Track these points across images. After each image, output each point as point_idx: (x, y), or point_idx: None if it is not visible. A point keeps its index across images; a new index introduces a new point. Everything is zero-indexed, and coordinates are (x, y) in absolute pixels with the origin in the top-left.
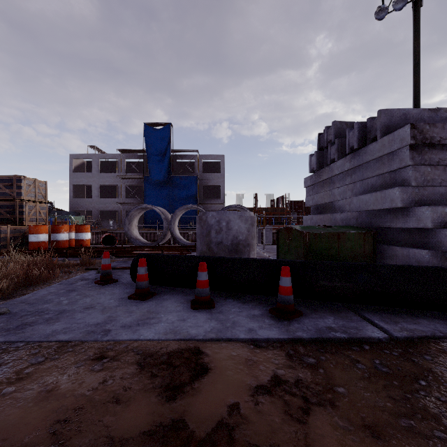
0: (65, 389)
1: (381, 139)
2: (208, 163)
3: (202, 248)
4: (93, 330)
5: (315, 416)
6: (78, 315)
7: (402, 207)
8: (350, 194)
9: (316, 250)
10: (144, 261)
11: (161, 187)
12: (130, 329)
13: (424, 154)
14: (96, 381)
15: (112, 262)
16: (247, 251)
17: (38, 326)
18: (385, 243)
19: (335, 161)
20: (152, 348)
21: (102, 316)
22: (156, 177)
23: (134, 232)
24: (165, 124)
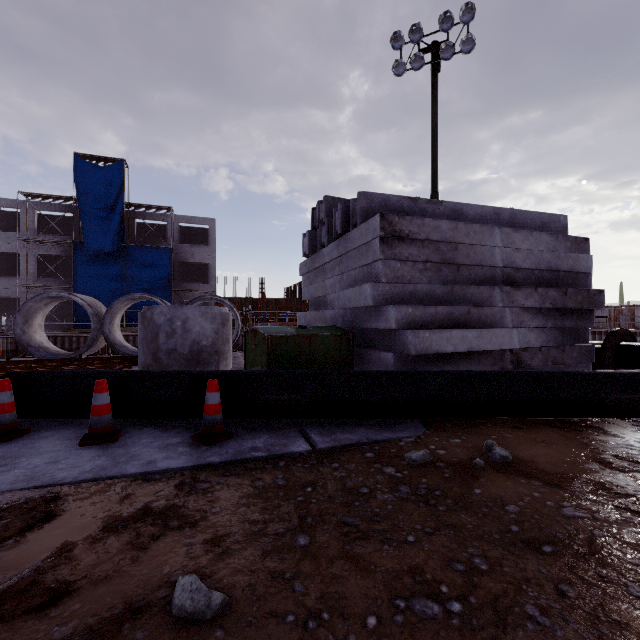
0: None
1: (360, 226)
2: (190, 229)
3: (145, 359)
4: None
5: (163, 540)
6: None
7: (373, 305)
8: (339, 287)
9: (282, 357)
10: (8, 383)
11: (107, 262)
12: None
13: (394, 247)
14: None
15: None
16: (215, 361)
17: None
18: (366, 346)
19: (326, 246)
20: None
21: None
22: (96, 245)
23: (37, 336)
24: (115, 160)
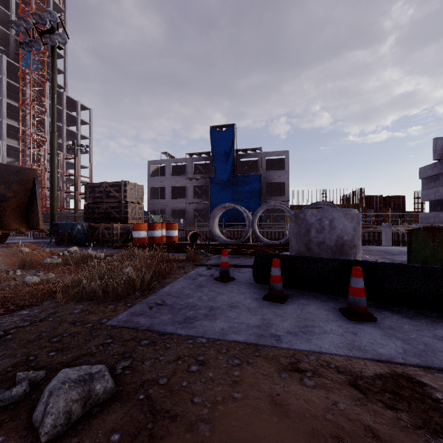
0: (295, 405)
1: None
2: (271, 160)
3: (299, 248)
4: (260, 333)
5: None
6: (230, 313)
7: None
8: None
9: None
10: (278, 262)
11: (226, 186)
12: (300, 337)
13: None
14: (322, 401)
15: (211, 258)
16: (353, 253)
17: (203, 322)
18: None
19: None
20: (349, 366)
21: (254, 317)
22: (220, 177)
23: (216, 230)
24: (229, 125)
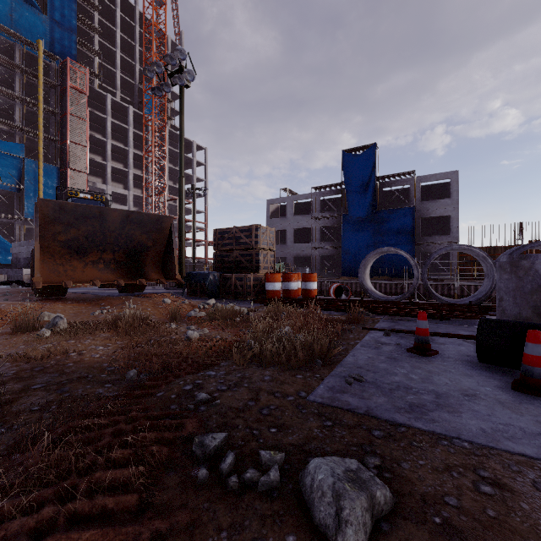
0: None
1: None
2: (428, 187)
3: (519, 311)
4: None
5: None
6: (474, 406)
7: None
8: None
9: None
10: (540, 335)
11: (363, 226)
12: None
13: None
14: None
15: (377, 320)
16: None
17: (441, 414)
18: None
19: None
20: None
21: (521, 417)
22: (356, 214)
23: (367, 282)
24: (368, 146)
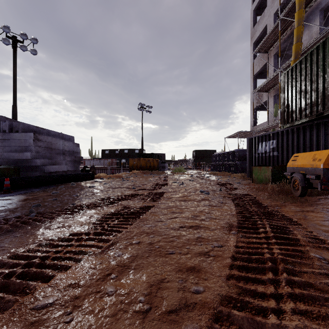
0: None
1: (21, 133)
2: None
3: None
4: None
5: (39, 195)
6: None
7: (31, 159)
8: (2, 151)
9: None
10: None
11: None
12: None
13: (37, 143)
14: None
15: None
16: None
17: None
18: (22, 171)
19: None
20: None
21: None
22: None
23: None
24: None
